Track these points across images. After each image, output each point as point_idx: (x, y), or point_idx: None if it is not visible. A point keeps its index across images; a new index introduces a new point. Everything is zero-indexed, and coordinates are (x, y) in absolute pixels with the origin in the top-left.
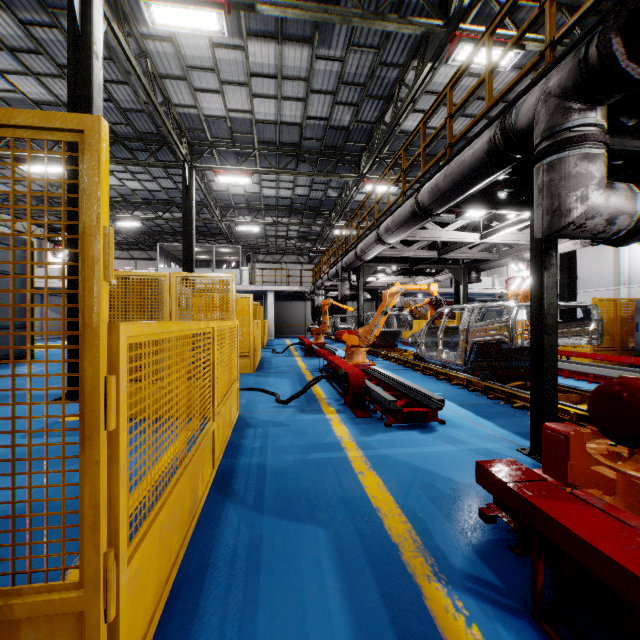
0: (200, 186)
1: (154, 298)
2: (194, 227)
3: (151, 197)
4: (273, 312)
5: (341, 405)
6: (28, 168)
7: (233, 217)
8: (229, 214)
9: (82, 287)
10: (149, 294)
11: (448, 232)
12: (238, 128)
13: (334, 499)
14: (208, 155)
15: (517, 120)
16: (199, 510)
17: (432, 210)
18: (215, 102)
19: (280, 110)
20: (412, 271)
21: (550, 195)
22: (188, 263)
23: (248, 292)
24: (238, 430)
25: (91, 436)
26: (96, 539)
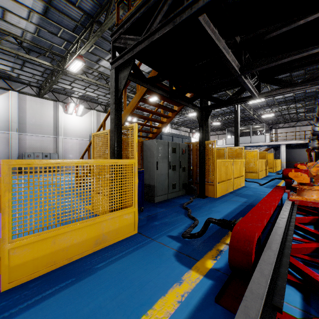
0: (242, 105)
1: (222, 154)
2: (239, 123)
3: (223, 112)
4: (284, 155)
5: None
6: (209, 146)
7: (260, 111)
8: (258, 110)
9: (213, 156)
10: (221, 153)
11: None
12: None
13: (256, 196)
14: (245, 93)
15: (318, 102)
16: (228, 192)
17: None
18: None
19: None
20: None
21: (318, 126)
22: (236, 138)
23: (270, 145)
24: (242, 187)
25: (214, 170)
26: (215, 179)
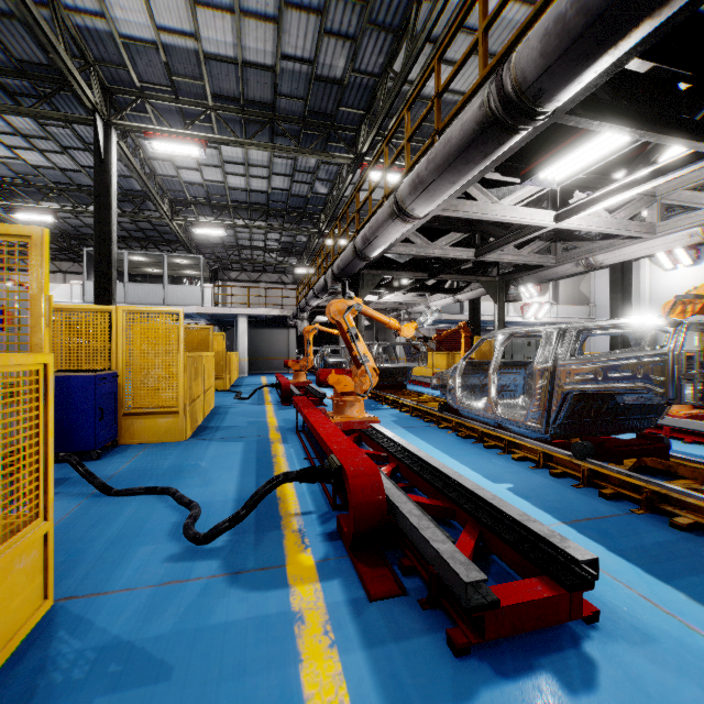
0: (130, 160)
1: None
2: (114, 214)
3: (67, 180)
4: (246, 342)
5: (329, 539)
6: None
7: (191, 217)
8: (185, 213)
9: None
10: None
11: (508, 206)
12: (179, 67)
13: None
14: (139, 113)
15: None
16: None
17: (540, 97)
18: (134, 11)
19: (241, 38)
20: (427, 286)
21: None
22: (103, 267)
23: (214, 316)
24: None
25: None
26: None
